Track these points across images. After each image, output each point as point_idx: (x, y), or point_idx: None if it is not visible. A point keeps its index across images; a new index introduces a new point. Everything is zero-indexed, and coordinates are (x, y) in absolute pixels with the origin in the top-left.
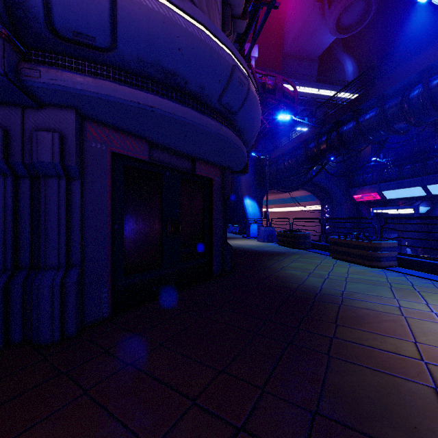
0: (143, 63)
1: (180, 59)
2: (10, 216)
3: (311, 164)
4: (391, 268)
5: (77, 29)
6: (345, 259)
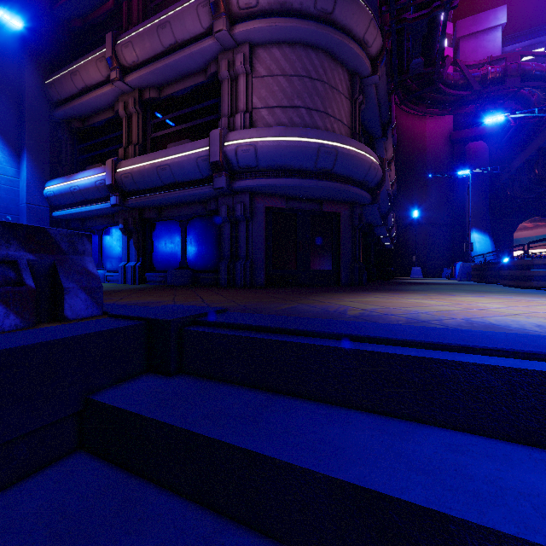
0: (270, 166)
1: (286, 159)
2: (230, 238)
3: None
4: None
5: (246, 164)
6: (508, 284)
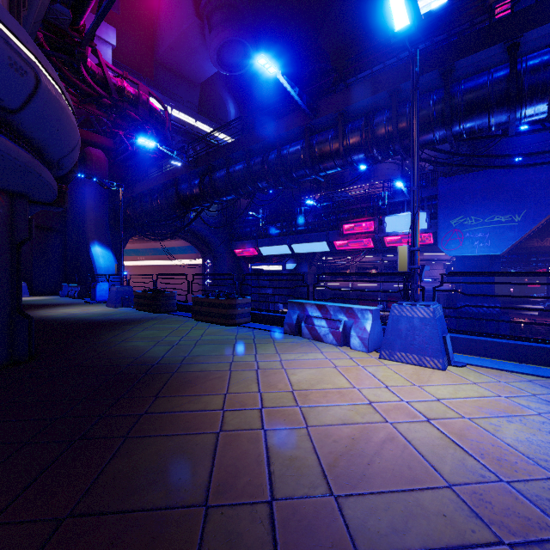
0: None
1: None
2: None
3: (184, 209)
4: (245, 324)
5: None
6: (207, 320)
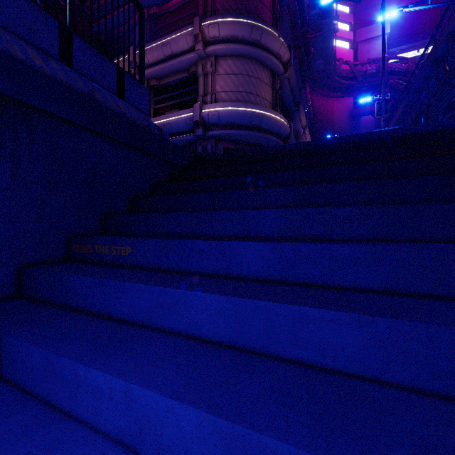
0: (226, 123)
1: (235, 119)
2: None
3: None
4: None
5: (213, 122)
6: None
